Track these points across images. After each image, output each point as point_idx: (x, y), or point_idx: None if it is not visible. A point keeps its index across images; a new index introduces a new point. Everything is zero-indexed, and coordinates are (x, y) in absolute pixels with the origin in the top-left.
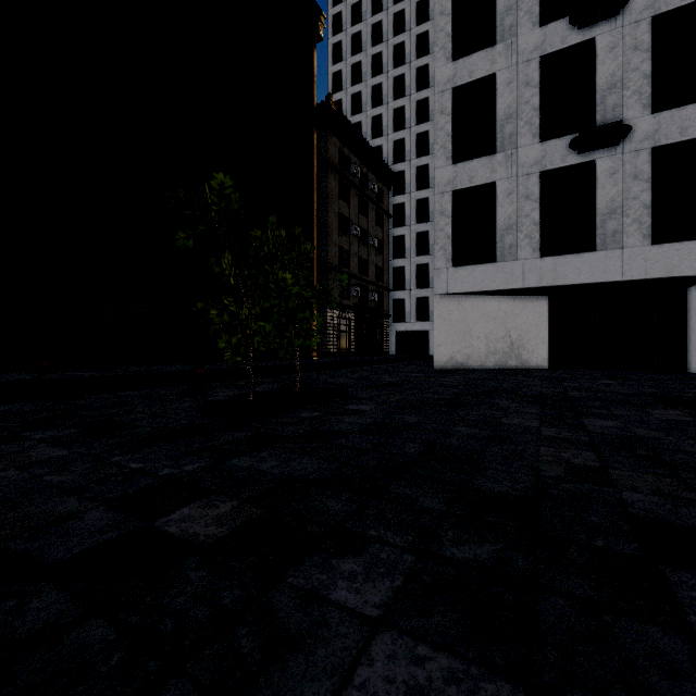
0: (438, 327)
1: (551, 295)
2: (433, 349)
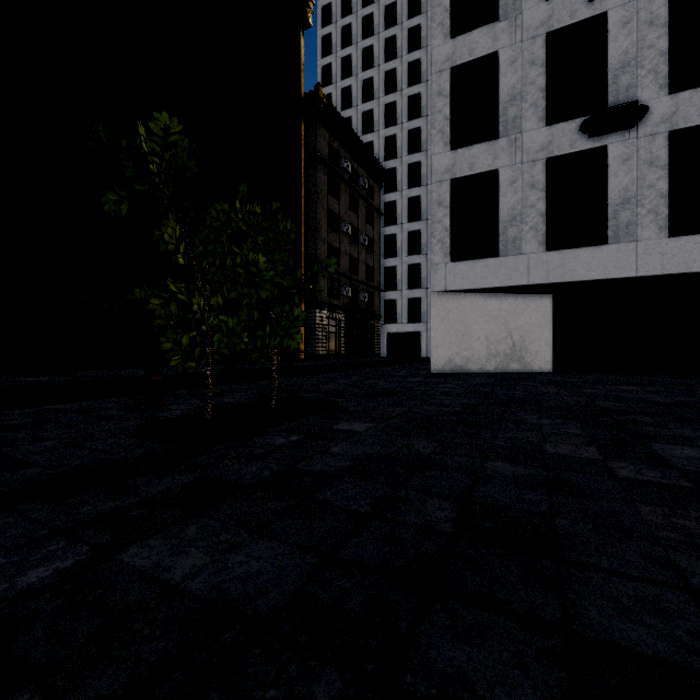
0: (436, 328)
1: (556, 293)
2: (425, 351)
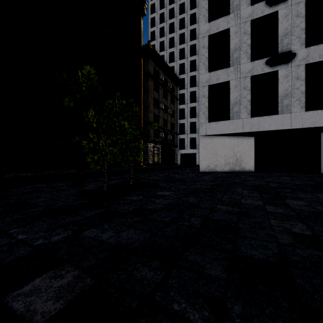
0: (202, 151)
1: (256, 136)
2: (198, 162)
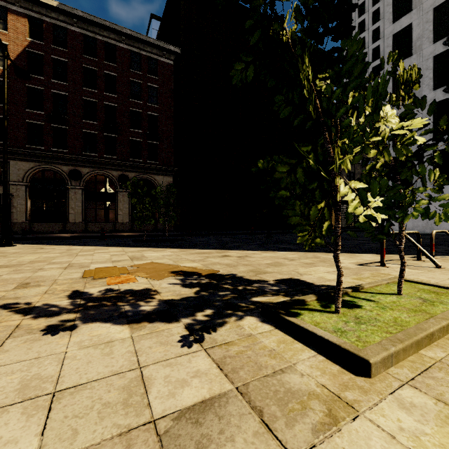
0: None
1: None
2: None
